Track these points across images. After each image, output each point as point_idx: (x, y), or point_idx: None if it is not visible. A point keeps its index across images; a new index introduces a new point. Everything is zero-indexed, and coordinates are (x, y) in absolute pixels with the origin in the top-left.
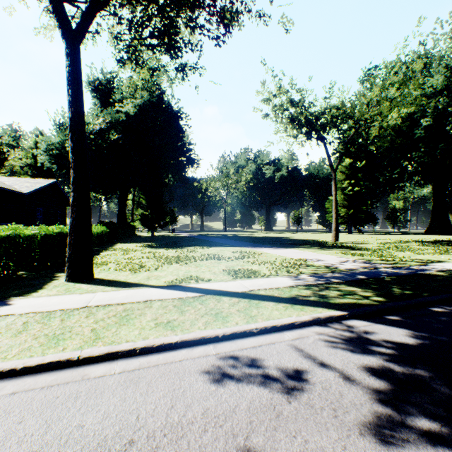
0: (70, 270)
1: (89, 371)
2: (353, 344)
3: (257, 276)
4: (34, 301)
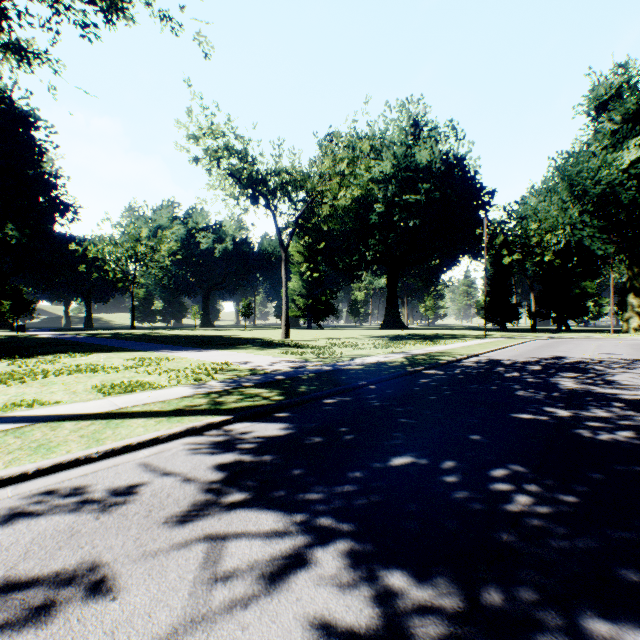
0: None
1: None
2: (220, 446)
3: (145, 389)
4: None
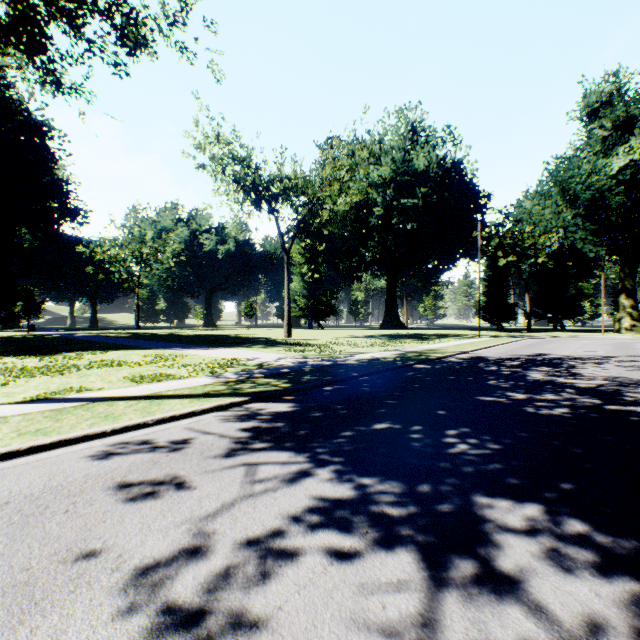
0: None
1: None
2: (243, 418)
3: (171, 379)
4: None
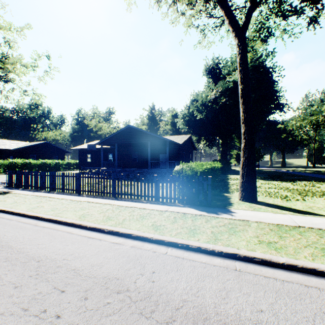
0: (244, 193)
1: None
2: None
3: None
4: (247, 213)
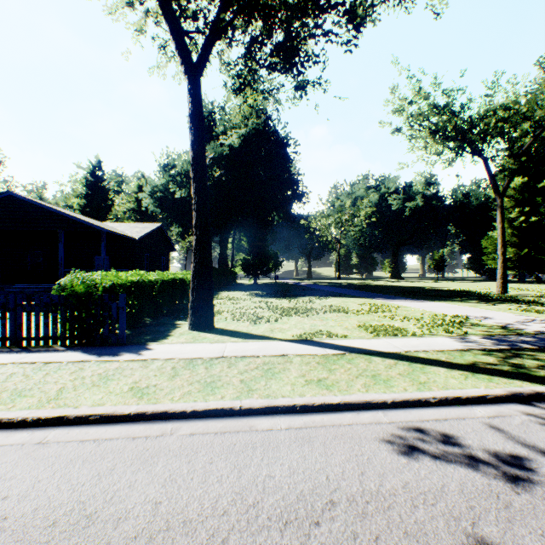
0: (193, 317)
1: (254, 423)
2: None
3: (406, 334)
4: (171, 348)
